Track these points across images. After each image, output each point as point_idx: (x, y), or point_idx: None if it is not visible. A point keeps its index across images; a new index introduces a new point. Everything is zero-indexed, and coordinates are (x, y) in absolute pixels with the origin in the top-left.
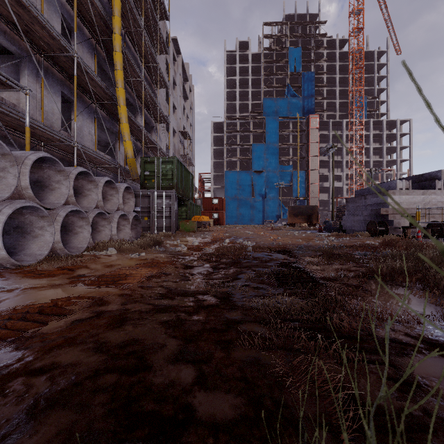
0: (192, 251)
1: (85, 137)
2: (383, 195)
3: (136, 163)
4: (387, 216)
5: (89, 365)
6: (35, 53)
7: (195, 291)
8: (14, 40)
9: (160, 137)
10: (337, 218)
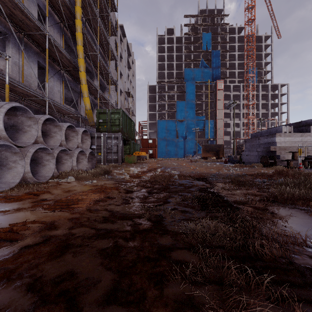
0: (133, 178)
1: (55, 94)
2: (272, 137)
3: (93, 114)
4: (275, 152)
5: (15, 311)
6: (17, 32)
7: (133, 214)
8: (1, 21)
9: (111, 95)
10: (237, 153)
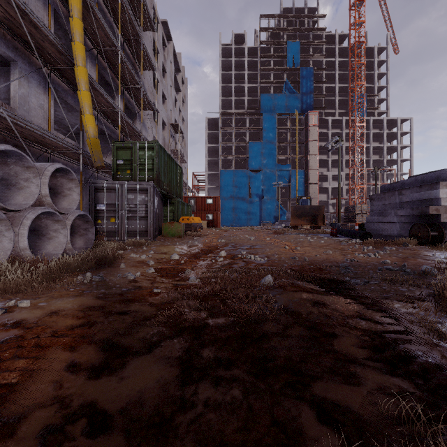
0: (161, 277)
1: (33, 110)
2: (432, 189)
3: None
4: (438, 216)
5: None
6: None
7: None
8: None
9: (146, 127)
10: (345, 220)
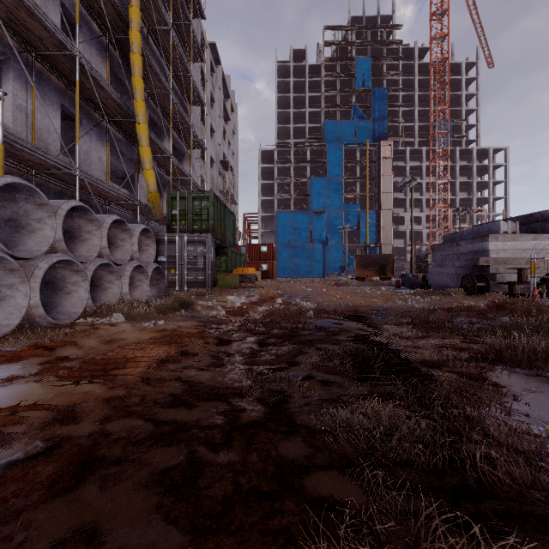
0: (232, 316)
1: (94, 164)
2: (483, 241)
3: (162, 200)
4: (487, 267)
5: None
6: (22, 51)
7: (229, 388)
8: None
9: (194, 167)
10: (418, 271)
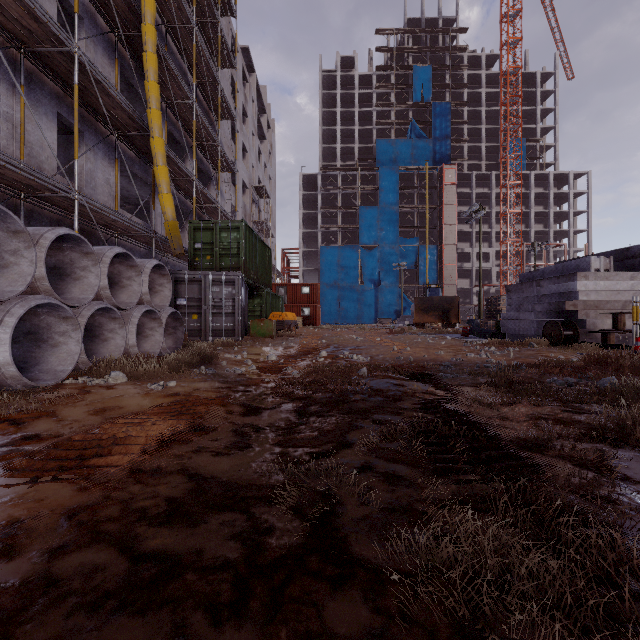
0: (265, 373)
1: (99, 187)
2: (569, 281)
3: (184, 231)
4: (576, 312)
5: None
6: (8, 46)
7: (253, 487)
8: None
9: (223, 193)
10: (487, 316)
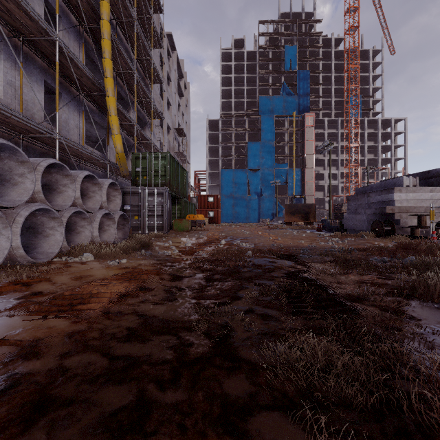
0: (184, 255)
1: (72, 130)
2: (389, 193)
3: (128, 159)
4: (393, 214)
5: None
6: (12, 36)
7: (179, 322)
8: None
9: (154, 133)
10: (335, 217)
